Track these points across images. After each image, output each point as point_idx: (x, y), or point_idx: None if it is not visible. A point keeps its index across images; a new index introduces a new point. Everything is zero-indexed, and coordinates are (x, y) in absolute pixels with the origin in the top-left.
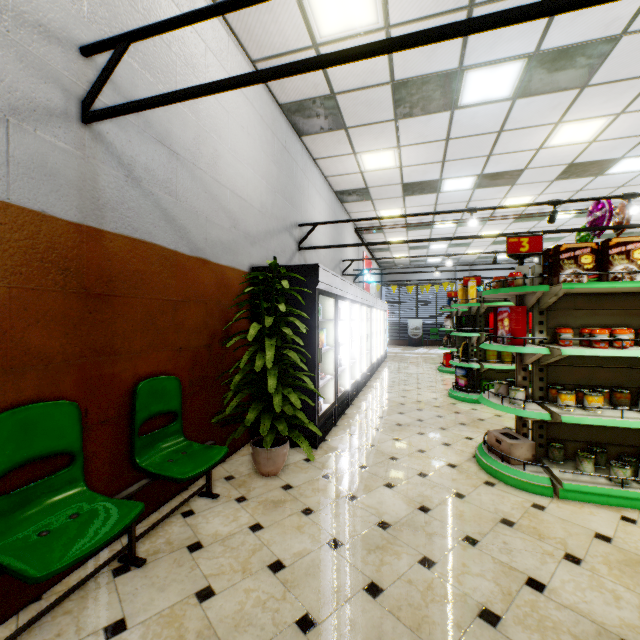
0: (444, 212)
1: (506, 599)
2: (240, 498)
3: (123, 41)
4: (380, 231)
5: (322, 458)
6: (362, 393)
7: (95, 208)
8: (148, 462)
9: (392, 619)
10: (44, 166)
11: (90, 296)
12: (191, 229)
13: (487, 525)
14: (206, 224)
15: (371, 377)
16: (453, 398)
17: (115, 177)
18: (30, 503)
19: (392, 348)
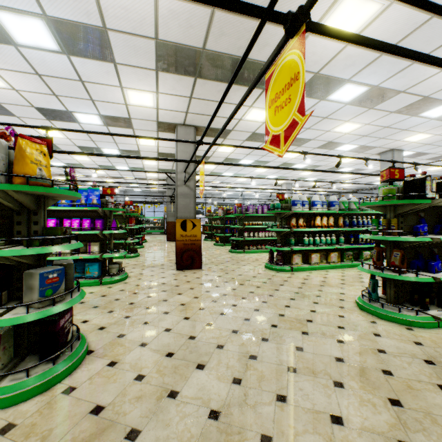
0: None
1: None
2: None
3: None
4: None
5: None
6: None
7: None
8: None
9: None
10: None
11: None
12: None
13: None
14: None
15: None
16: None
17: None
18: None
19: None
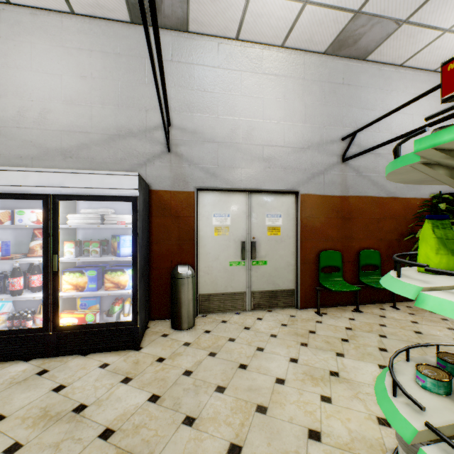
0: None
1: None
2: (410, 313)
3: (354, 134)
4: None
5: None
6: None
7: (345, 189)
8: (364, 280)
9: None
10: (332, 181)
11: (344, 219)
12: (386, 185)
13: None
14: None
15: None
16: None
17: (352, 176)
18: (329, 278)
19: None
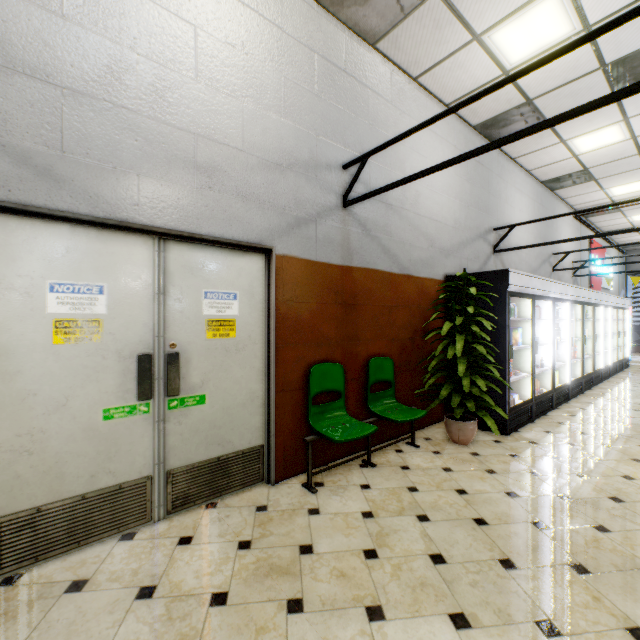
0: None
1: None
2: (435, 451)
3: (365, 158)
4: (614, 210)
5: (511, 443)
6: (574, 400)
7: (348, 255)
8: (375, 409)
9: (551, 542)
10: (328, 238)
11: (346, 306)
12: (399, 255)
13: None
14: (409, 249)
15: (593, 386)
16: None
17: (357, 233)
18: (324, 413)
19: None
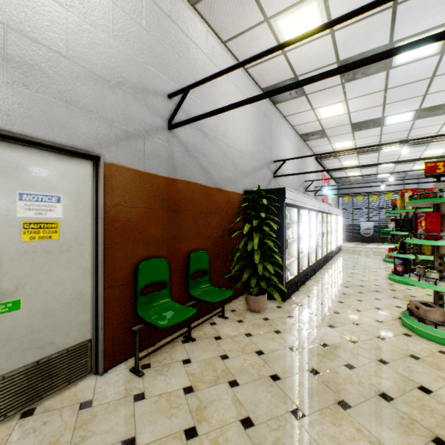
0: (380, 144)
1: (400, 392)
2: (239, 320)
3: (186, 90)
4: (335, 157)
5: (287, 307)
6: (318, 272)
7: (173, 169)
8: (195, 293)
9: (323, 385)
10: (155, 153)
11: (171, 211)
12: (213, 173)
13: (398, 356)
14: (220, 169)
15: (327, 263)
16: (391, 280)
17: (180, 152)
18: (152, 301)
19: (346, 243)
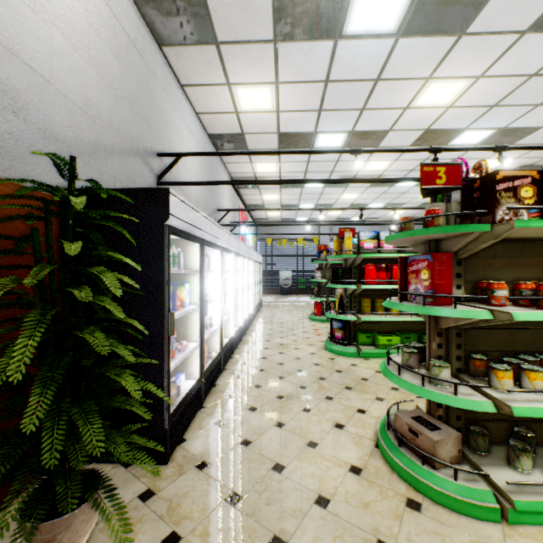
0: (328, 151)
1: None
2: None
3: None
4: (256, 186)
5: (171, 486)
6: (237, 351)
7: None
8: None
9: None
10: None
11: None
12: None
13: None
14: None
15: (247, 330)
16: (330, 351)
17: None
18: None
19: (266, 297)
